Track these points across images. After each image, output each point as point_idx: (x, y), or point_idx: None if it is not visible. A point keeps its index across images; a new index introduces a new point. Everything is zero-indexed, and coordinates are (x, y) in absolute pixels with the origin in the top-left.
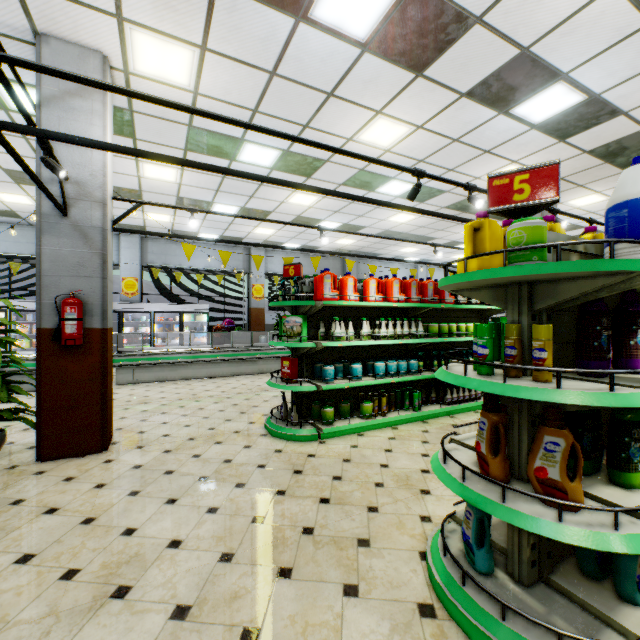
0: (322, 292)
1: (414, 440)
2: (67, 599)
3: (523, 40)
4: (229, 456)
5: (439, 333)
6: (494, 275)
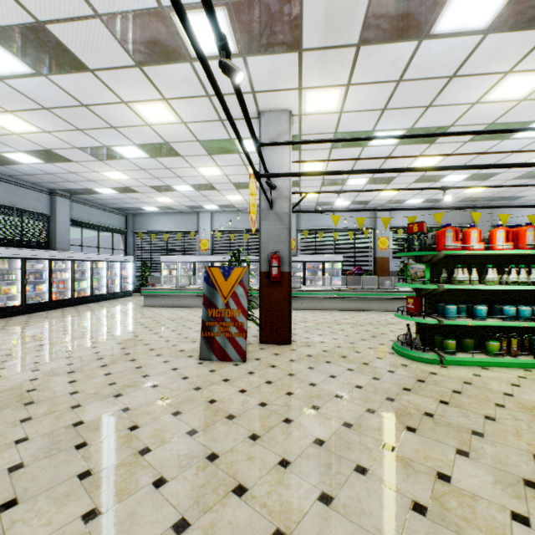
0: (443, 244)
1: None
2: (291, 402)
3: None
4: (366, 361)
5: None
6: None
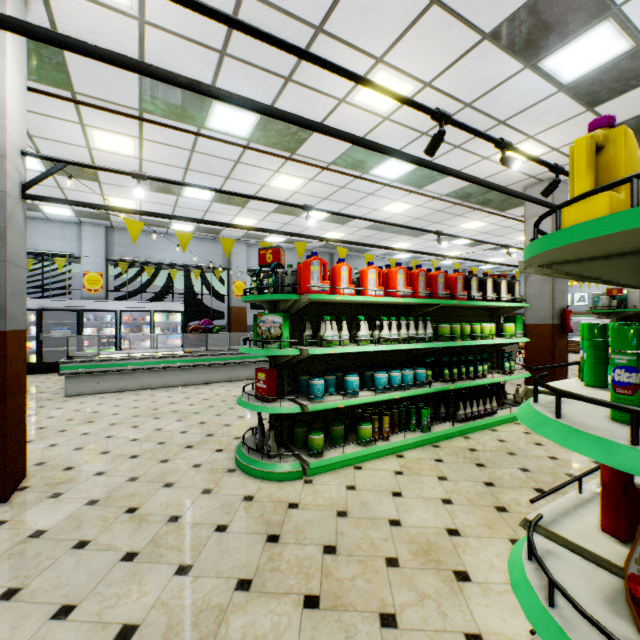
0: (308, 283)
1: (428, 475)
2: None
3: None
4: (178, 509)
5: (451, 335)
6: None
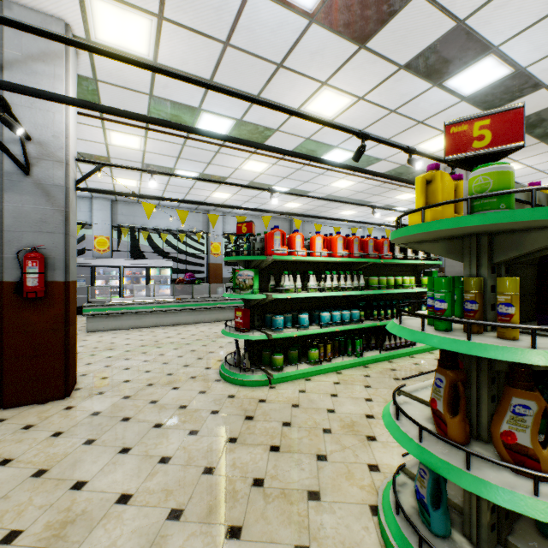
0: (272, 248)
1: (357, 385)
2: None
3: (460, 12)
4: (184, 402)
5: (378, 285)
6: (458, 224)
